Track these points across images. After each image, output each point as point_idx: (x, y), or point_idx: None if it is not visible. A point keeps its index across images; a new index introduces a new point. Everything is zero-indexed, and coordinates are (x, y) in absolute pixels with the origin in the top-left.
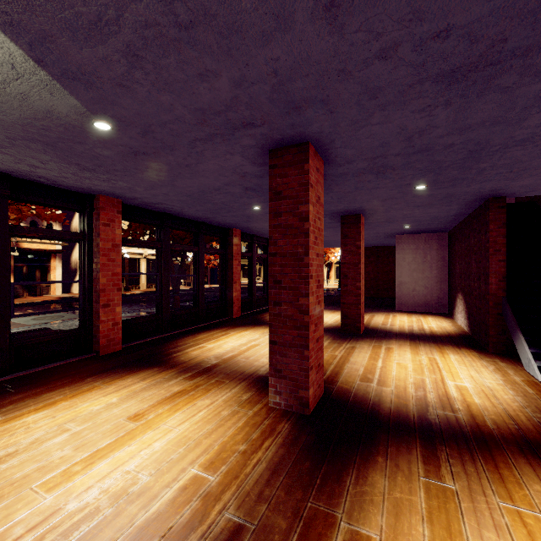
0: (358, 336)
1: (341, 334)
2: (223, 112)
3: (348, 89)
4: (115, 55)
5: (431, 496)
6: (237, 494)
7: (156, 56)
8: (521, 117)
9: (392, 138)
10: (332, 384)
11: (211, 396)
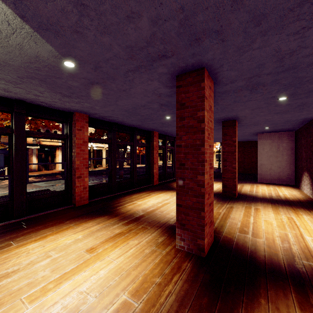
0: (234, 199)
1: (222, 197)
2: (145, 48)
3: (238, 18)
4: (69, 6)
5: None
6: None
7: (96, 3)
8: None
9: (267, 60)
10: (219, 233)
11: (138, 237)
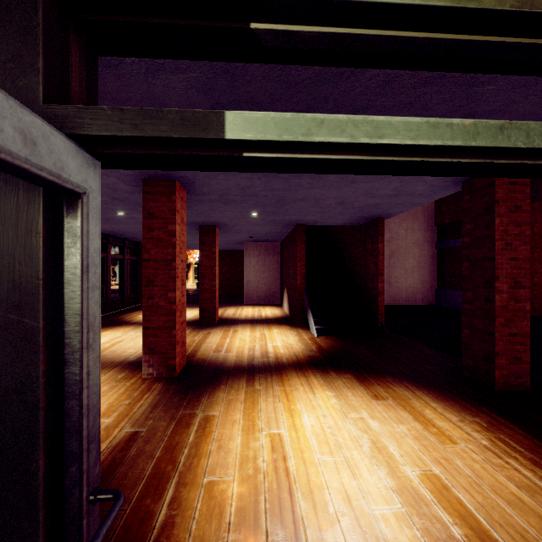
0: (213, 325)
1: (200, 325)
2: None
3: None
4: None
5: (247, 394)
6: (130, 421)
7: None
8: (296, 190)
9: (232, 187)
10: (193, 357)
11: None
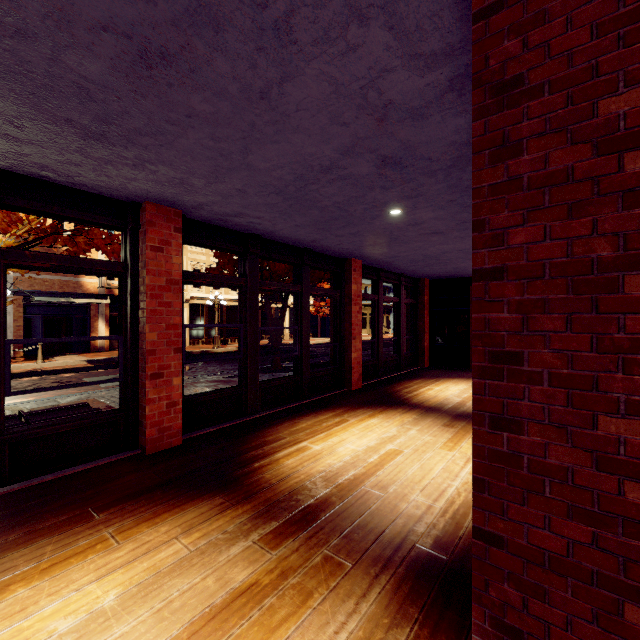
0: None
1: None
2: None
3: None
4: None
5: None
6: None
7: None
8: None
9: None
10: None
11: (312, 623)
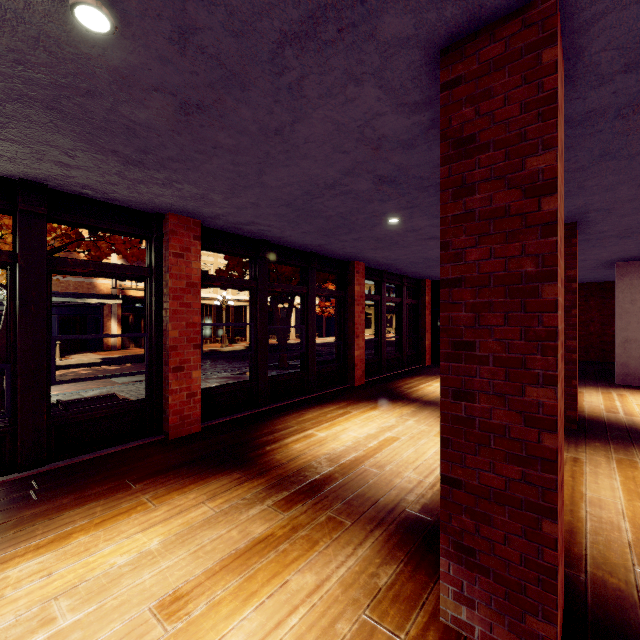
0: (574, 435)
1: None
2: None
3: None
4: None
5: None
6: None
7: None
8: None
9: None
10: (574, 565)
11: (318, 561)
